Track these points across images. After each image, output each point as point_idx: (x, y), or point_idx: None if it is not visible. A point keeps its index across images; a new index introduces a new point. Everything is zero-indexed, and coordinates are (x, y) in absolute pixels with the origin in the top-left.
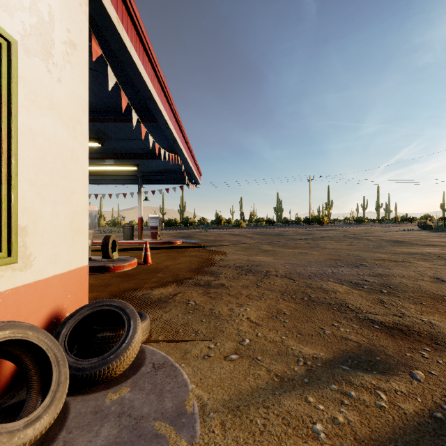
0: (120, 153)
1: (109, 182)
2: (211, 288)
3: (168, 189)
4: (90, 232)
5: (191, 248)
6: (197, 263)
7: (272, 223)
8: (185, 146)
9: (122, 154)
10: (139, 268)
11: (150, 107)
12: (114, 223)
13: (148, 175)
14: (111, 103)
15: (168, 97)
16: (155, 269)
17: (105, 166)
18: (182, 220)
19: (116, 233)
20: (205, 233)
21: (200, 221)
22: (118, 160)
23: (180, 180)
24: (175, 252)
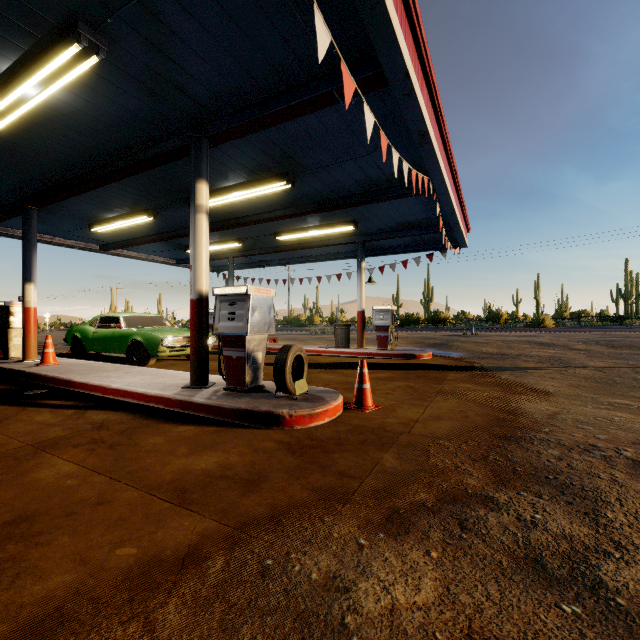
0: (324, 201)
1: (317, 259)
2: (628, 633)
3: (406, 261)
4: (260, 337)
5: (455, 371)
6: (484, 421)
7: (620, 320)
8: (444, 160)
9: (327, 201)
10: (344, 422)
11: (365, 21)
12: (332, 320)
13: (372, 239)
14: (286, 64)
15: (411, 6)
16: (378, 431)
17: (307, 231)
18: (429, 316)
19: (329, 335)
20: (475, 338)
21: (457, 317)
22: (324, 217)
23: (427, 243)
24: (421, 380)
